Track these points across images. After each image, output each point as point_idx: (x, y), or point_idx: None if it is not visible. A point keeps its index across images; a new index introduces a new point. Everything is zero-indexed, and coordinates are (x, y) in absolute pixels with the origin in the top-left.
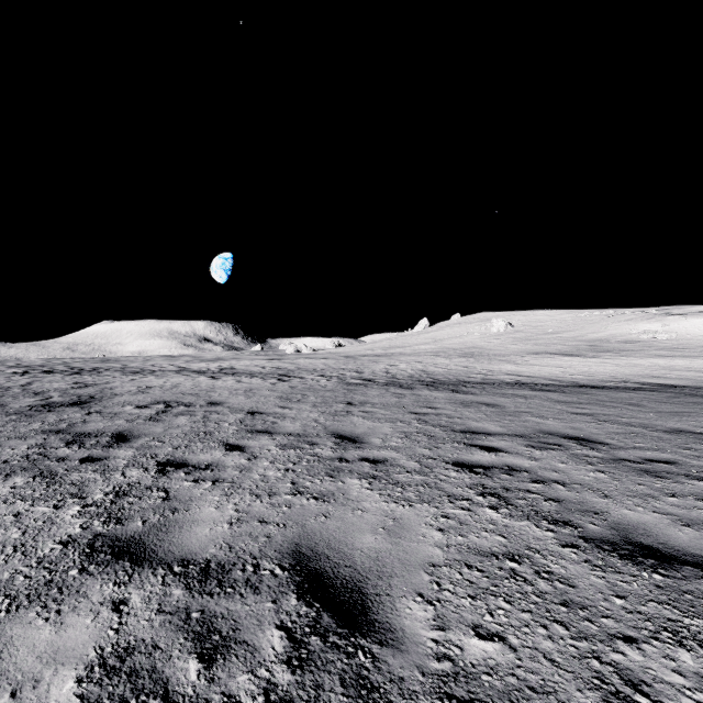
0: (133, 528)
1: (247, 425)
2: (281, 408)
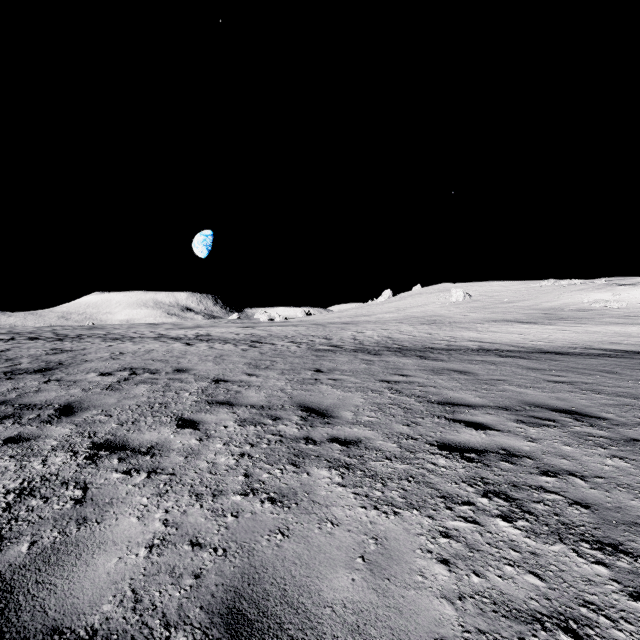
0: (10, 558)
1: (208, 395)
2: (248, 375)
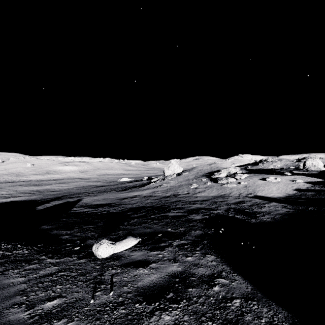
0: None
1: None
2: None
